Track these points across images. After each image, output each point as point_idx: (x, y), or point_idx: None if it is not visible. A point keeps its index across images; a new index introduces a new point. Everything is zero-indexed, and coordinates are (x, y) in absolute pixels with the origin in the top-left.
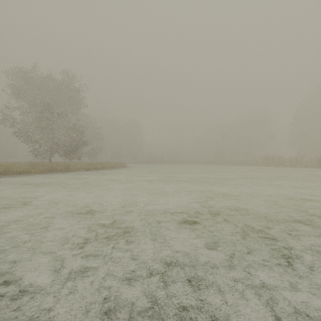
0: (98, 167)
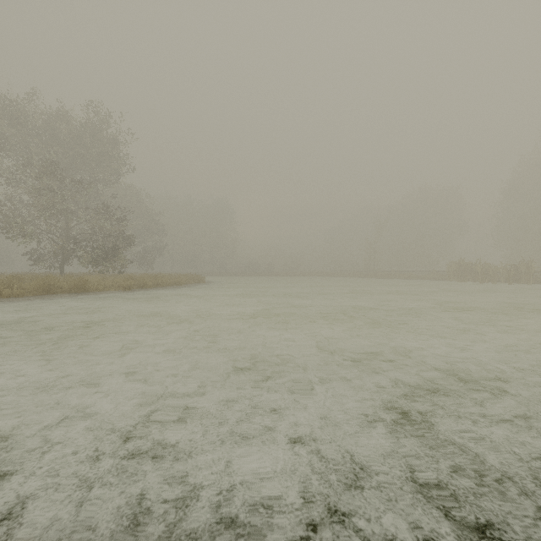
0: (148, 284)
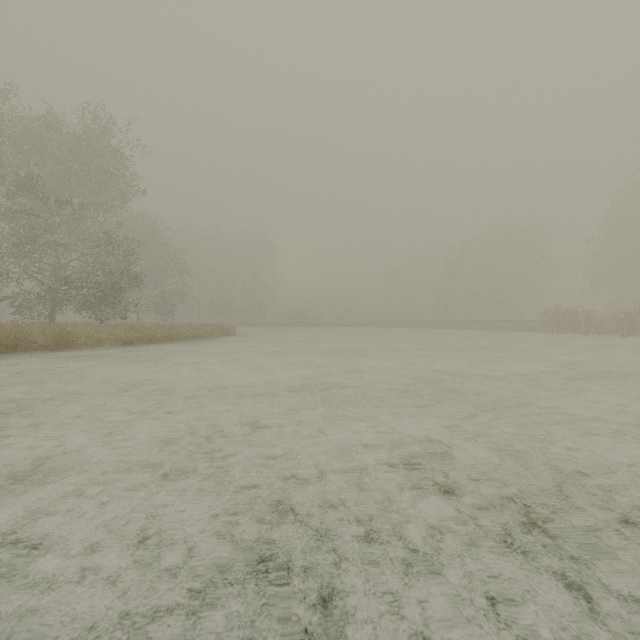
0: (157, 337)
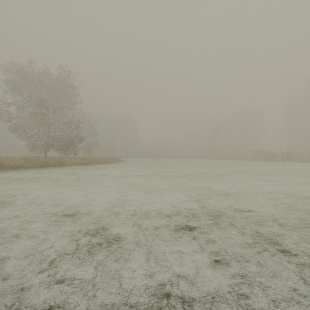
0: (93, 162)
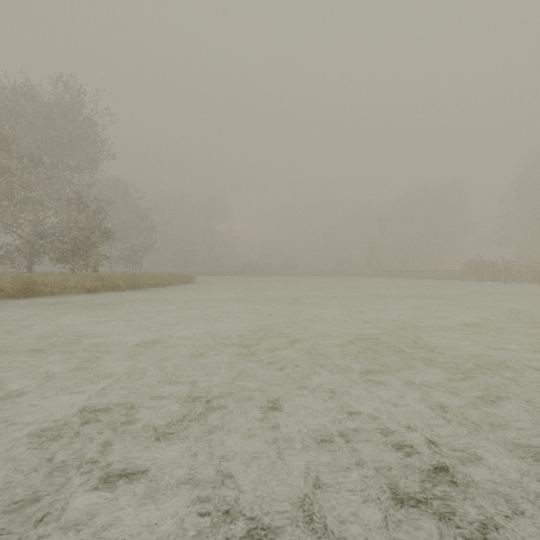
0: (120, 285)
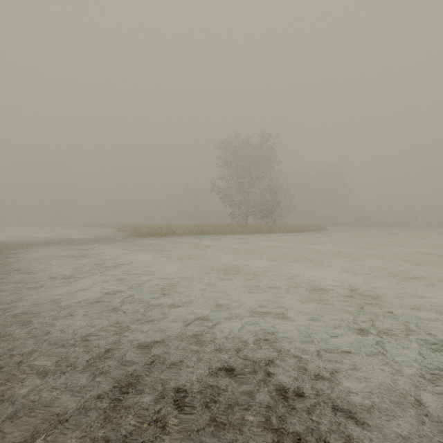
0: (297, 230)
